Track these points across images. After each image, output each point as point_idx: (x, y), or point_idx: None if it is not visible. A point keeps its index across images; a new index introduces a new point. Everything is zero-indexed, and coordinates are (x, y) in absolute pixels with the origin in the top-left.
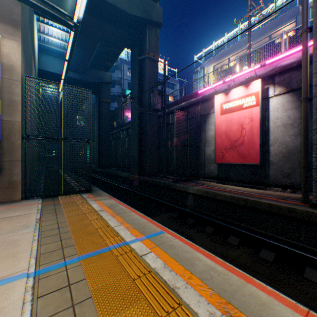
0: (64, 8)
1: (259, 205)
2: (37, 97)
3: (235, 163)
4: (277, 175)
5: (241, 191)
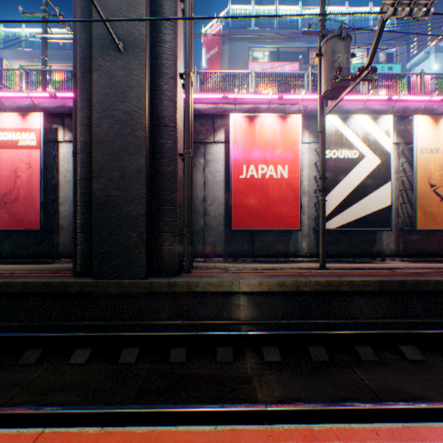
0: None
1: (13, 288)
2: None
3: (8, 228)
4: (69, 242)
5: (3, 272)
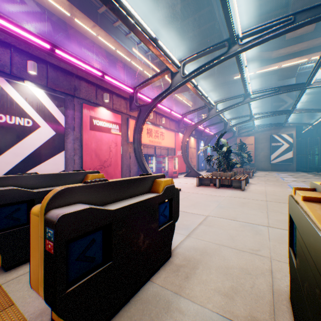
0: (303, 97)
1: None
2: (298, 144)
3: None
4: None
5: None
